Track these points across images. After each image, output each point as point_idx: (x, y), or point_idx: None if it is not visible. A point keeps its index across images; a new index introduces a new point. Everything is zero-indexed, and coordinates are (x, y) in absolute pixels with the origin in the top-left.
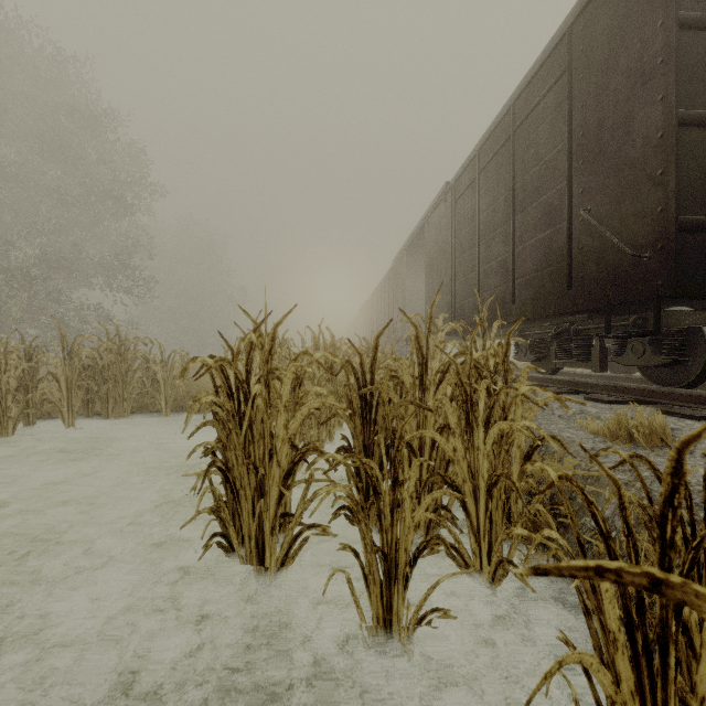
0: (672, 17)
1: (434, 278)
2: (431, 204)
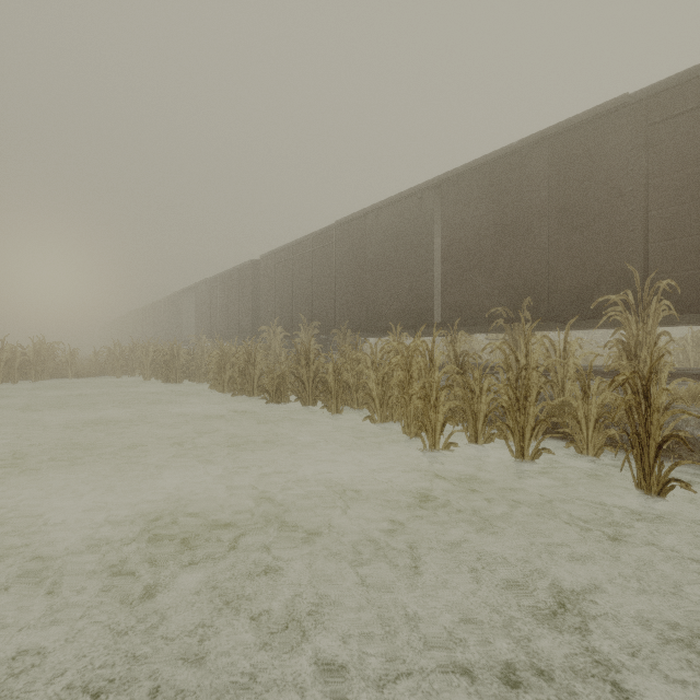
0: (251, 286)
1: (200, 315)
2: (200, 282)
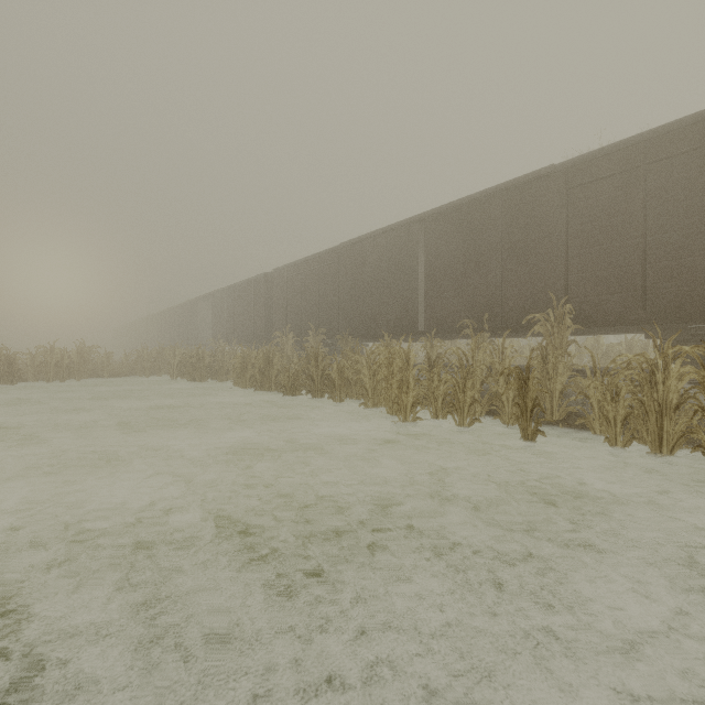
0: (265, 296)
1: (216, 321)
2: (216, 291)
